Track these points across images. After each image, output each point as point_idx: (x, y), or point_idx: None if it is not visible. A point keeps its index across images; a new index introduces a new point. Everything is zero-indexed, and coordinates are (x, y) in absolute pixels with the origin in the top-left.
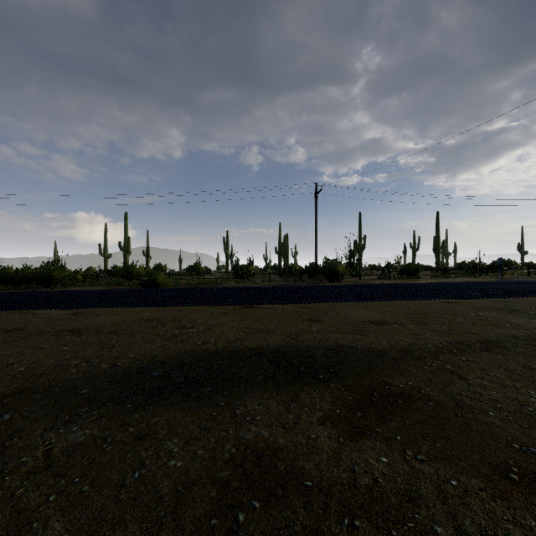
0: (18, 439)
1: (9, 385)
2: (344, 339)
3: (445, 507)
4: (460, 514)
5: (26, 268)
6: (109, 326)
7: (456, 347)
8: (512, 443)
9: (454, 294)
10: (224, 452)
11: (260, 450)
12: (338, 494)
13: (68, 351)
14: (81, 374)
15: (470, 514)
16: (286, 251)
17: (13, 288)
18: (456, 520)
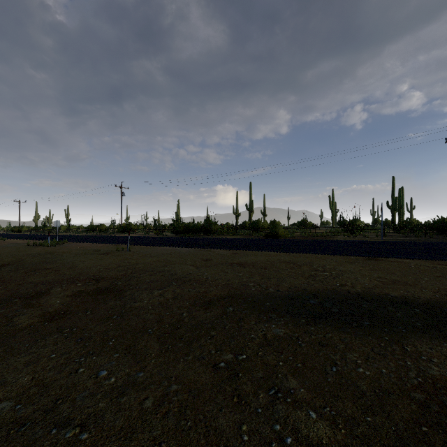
0: (243, 323)
1: (223, 291)
2: None
3: None
4: None
5: (198, 223)
6: (259, 263)
7: None
8: None
9: None
10: (409, 378)
11: None
12: None
13: (242, 276)
14: (259, 292)
15: None
16: (402, 205)
17: (193, 235)
18: None
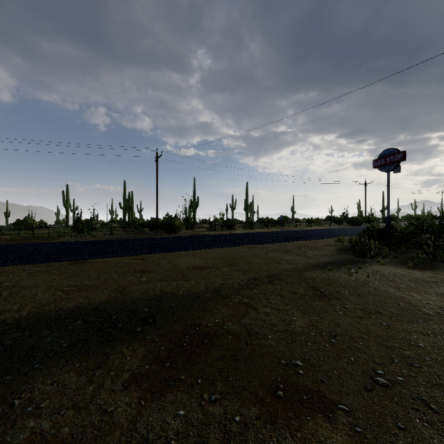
0: None
1: None
2: (169, 287)
3: None
4: None
5: None
6: None
7: (253, 283)
8: (281, 360)
9: (255, 241)
10: None
11: None
12: None
13: None
14: None
15: None
16: (131, 207)
17: None
18: None
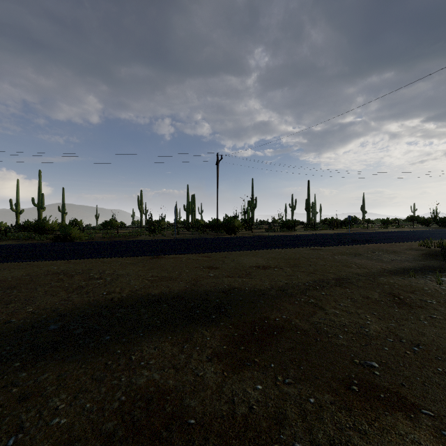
0: None
1: None
2: (235, 282)
3: (305, 424)
4: (315, 428)
5: None
6: (10, 281)
7: (319, 285)
8: (354, 359)
9: (319, 243)
10: (113, 402)
11: (150, 394)
12: (218, 427)
13: None
14: None
15: (322, 427)
16: (193, 209)
17: None
18: (312, 434)
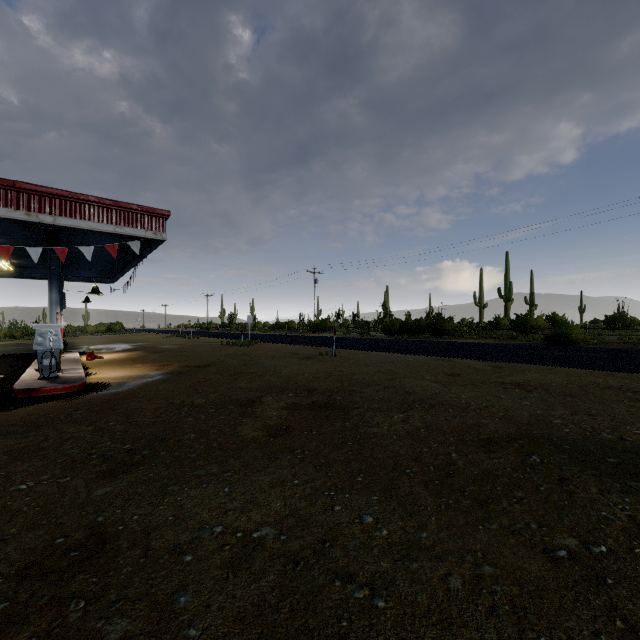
0: (573, 487)
1: (506, 427)
2: None
3: None
4: None
5: (421, 319)
6: (556, 386)
7: None
8: None
9: None
10: None
11: None
12: None
13: (531, 406)
14: (581, 437)
15: None
16: None
17: (414, 337)
18: None
